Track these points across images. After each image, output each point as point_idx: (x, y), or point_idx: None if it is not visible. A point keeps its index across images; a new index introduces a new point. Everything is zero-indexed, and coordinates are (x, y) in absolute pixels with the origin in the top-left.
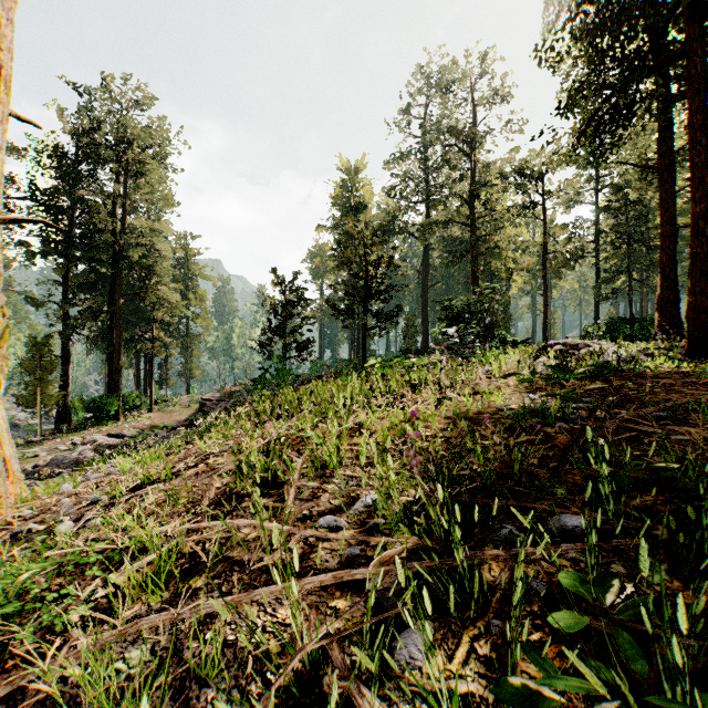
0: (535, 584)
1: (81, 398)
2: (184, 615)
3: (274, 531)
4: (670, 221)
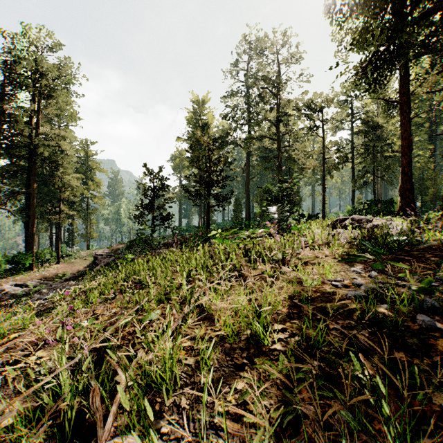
0: None
1: (4, 255)
2: None
3: None
4: (408, 137)
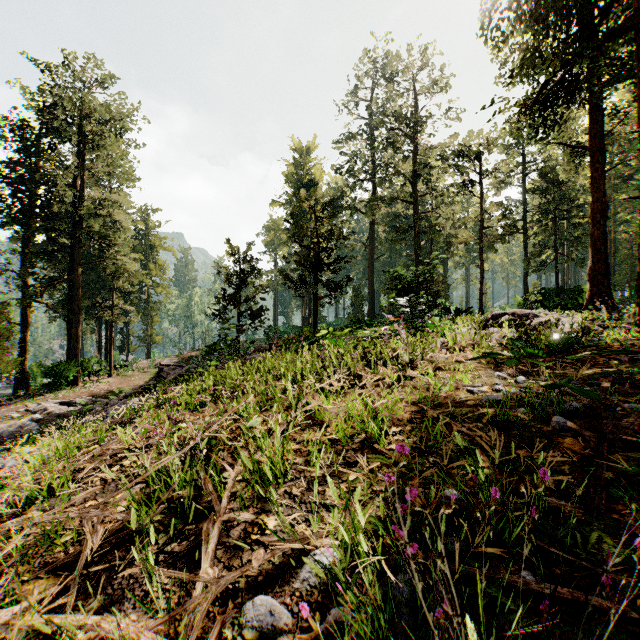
0: None
1: (40, 364)
2: None
3: None
4: (601, 198)
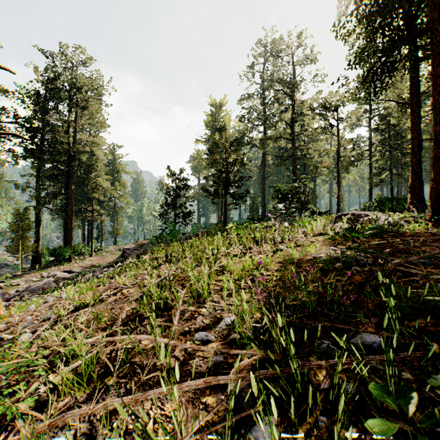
0: (348, 387)
1: (47, 248)
2: (96, 411)
3: (162, 350)
4: (418, 137)
